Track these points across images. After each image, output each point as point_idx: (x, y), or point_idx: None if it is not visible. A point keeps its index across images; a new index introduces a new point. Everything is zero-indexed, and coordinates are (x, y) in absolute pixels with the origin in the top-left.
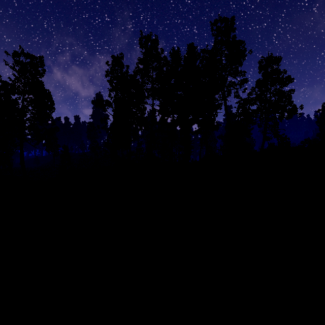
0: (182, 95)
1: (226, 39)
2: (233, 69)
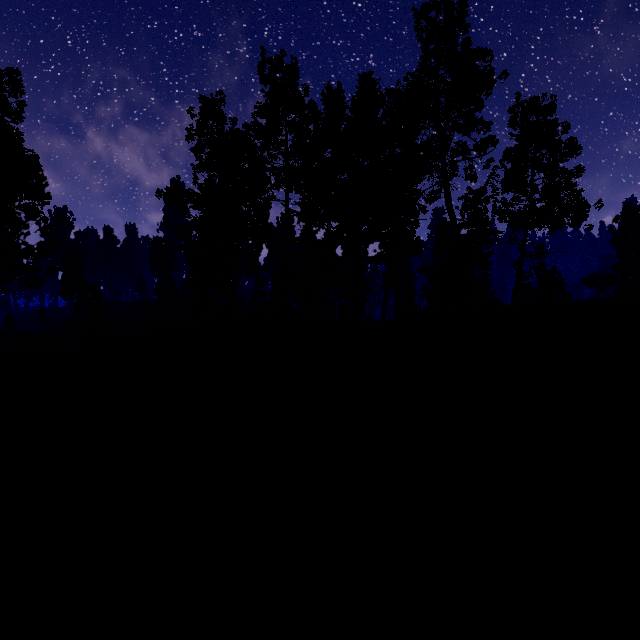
0: (348, 181)
1: (450, 48)
2: (464, 114)
